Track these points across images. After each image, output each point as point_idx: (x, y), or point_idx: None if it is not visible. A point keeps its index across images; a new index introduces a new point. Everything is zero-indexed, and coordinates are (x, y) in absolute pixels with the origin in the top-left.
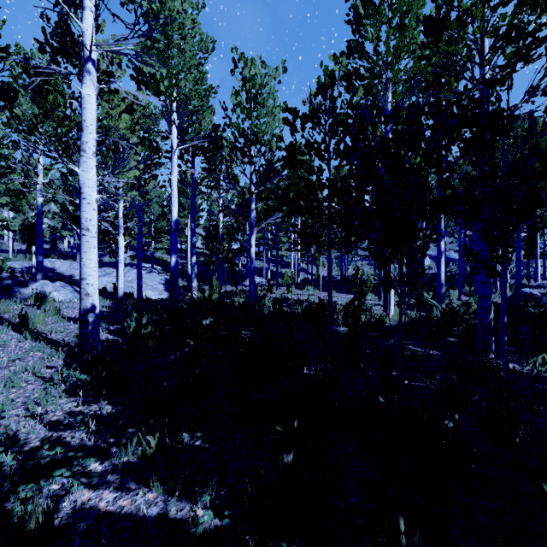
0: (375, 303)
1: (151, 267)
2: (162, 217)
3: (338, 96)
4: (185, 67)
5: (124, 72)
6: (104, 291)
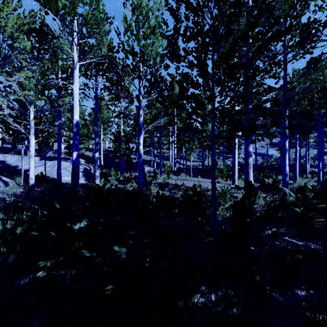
0: (231, 187)
1: None
2: (84, 126)
3: None
4: None
5: None
6: (37, 177)
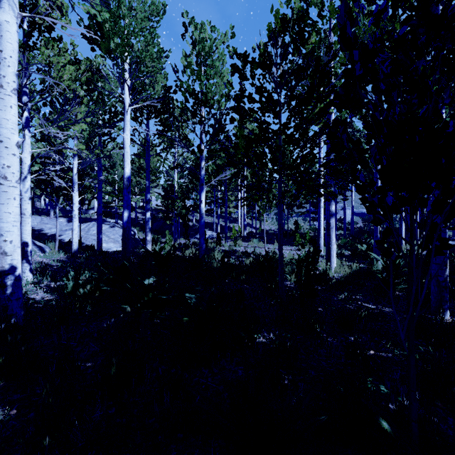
0: None
1: (114, 222)
2: None
3: (290, 41)
4: (137, 27)
5: (69, 22)
6: (69, 243)
